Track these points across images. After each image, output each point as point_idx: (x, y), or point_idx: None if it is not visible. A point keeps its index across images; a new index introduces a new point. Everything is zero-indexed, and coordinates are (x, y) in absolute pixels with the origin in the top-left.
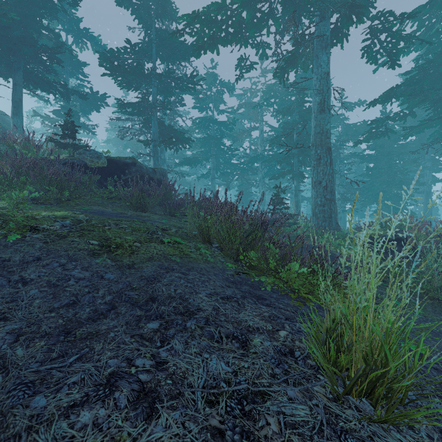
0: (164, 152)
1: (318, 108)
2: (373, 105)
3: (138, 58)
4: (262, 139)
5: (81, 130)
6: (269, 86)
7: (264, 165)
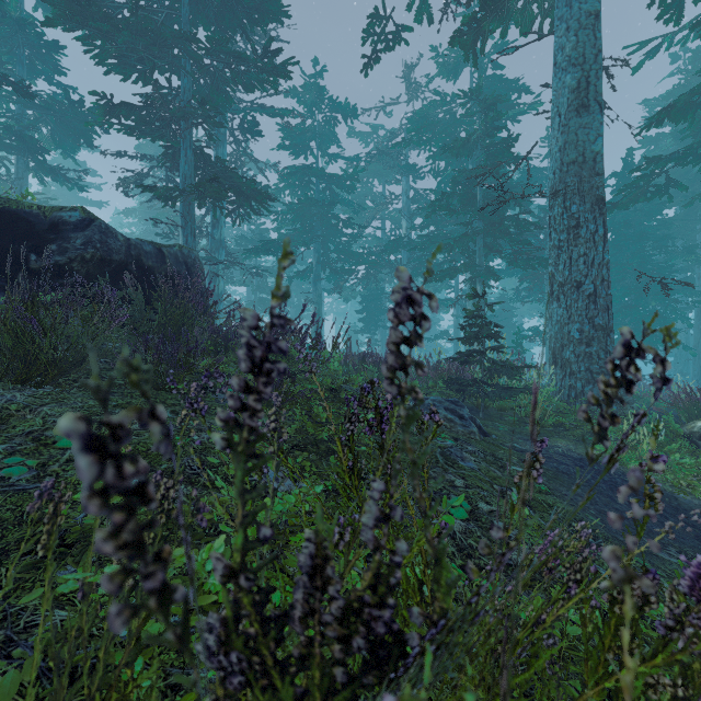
0: (221, 227)
1: (570, 102)
2: (658, 122)
3: (148, 8)
4: (407, 211)
5: (57, 181)
6: (422, 109)
7: (409, 257)
